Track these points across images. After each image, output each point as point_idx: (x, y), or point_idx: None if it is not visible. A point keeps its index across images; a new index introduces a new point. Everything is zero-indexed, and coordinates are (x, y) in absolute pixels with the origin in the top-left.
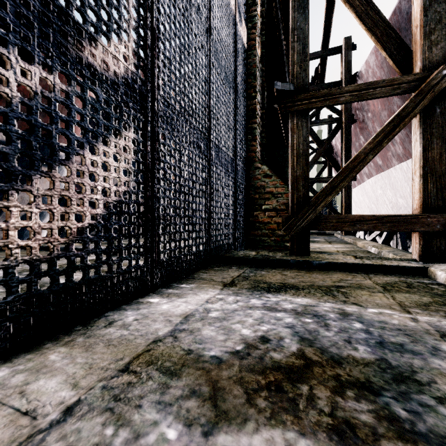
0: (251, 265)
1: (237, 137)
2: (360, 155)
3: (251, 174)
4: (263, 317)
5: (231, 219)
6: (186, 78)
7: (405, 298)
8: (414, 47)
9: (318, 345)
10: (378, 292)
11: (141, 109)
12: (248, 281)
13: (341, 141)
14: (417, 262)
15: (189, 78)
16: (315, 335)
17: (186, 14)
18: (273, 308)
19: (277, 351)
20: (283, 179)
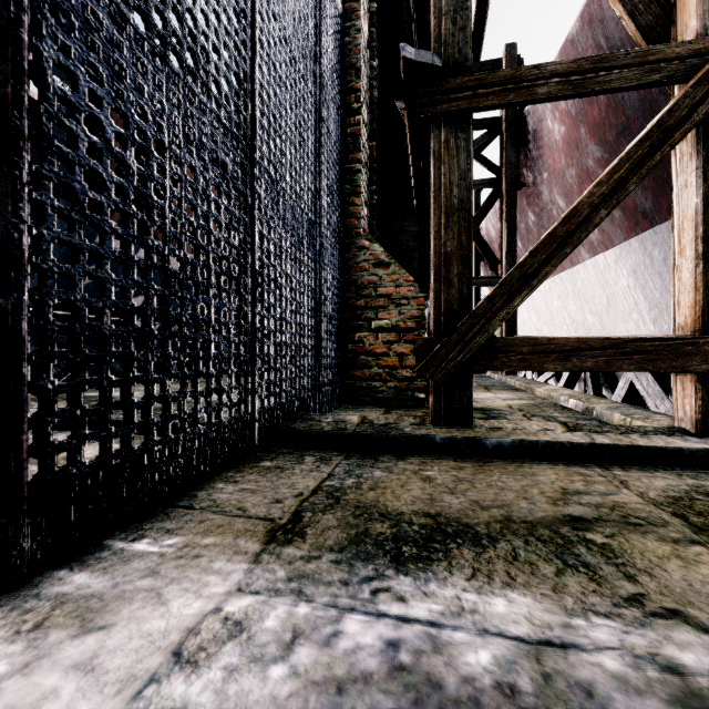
0: (349, 448)
1: (323, 180)
2: (581, 209)
3: (350, 260)
4: None
5: (309, 347)
6: None
7: None
8: None
9: None
10: (687, 541)
11: None
12: (339, 510)
13: (501, 217)
14: (701, 438)
15: None
16: None
17: None
18: (428, 683)
19: None
20: (409, 273)
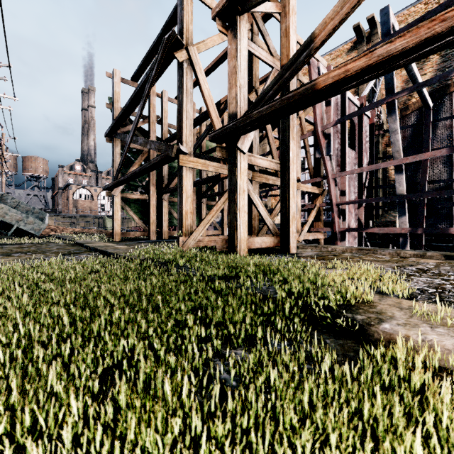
0: None
1: None
2: None
3: None
4: None
5: None
6: None
7: None
8: None
9: None
10: None
11: (450, 216)
12: None
13: None
14: None
15: None
16: None
17: None
18: None
19: None
20: None
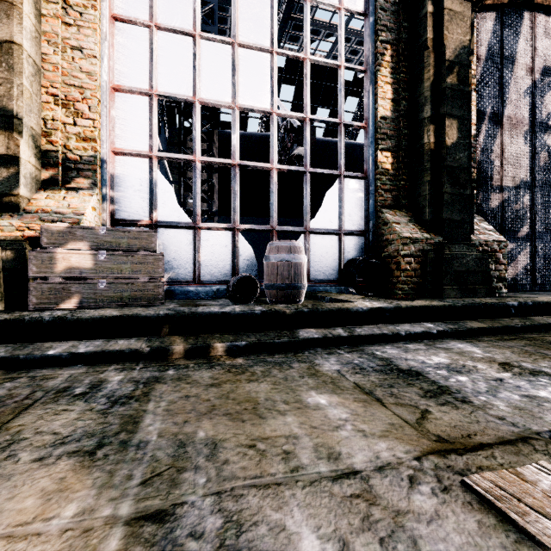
0: None
1: None
2: None
3: None
4: None
5: None
6: (548, 217)
7: None
8: None
9: None
10: None
11: (530, 240)
12: None
13: None
14: None
15: (549, 216)
16: None
17: (548, 193)
18: None
19: None
20: None
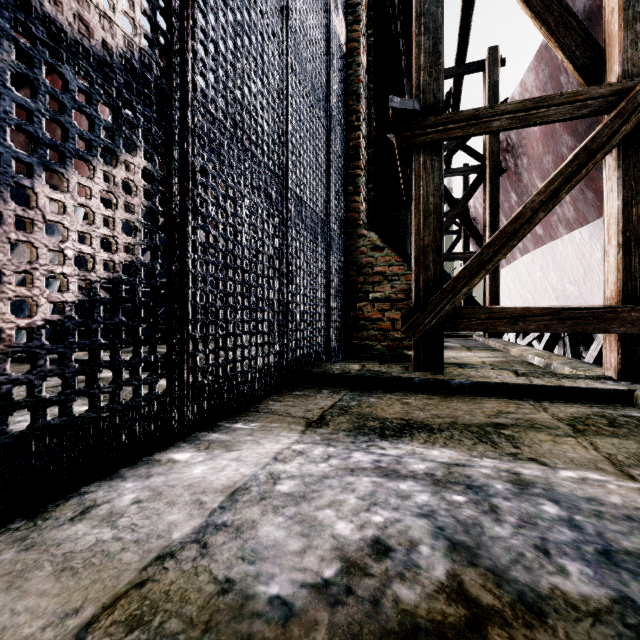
0: (352, 386)
1: (332, 187)
2: (525, 213)
3: (352, 245)
4: (376, 492)
5: (322, 314)
6: (245, 80)
7: (614, 447)
8: (607, 44)
9: (487, 561)
10: (565, 435)
11: (159, 118)
12: (348, 415)
13: (484, 199)
14: (616, 382)
15: (250, 81)
16: (476, 535)
17: None
18: (392, 471)
19: (406, 580)
20: (400, 254)
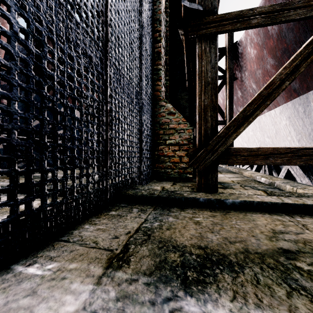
0: (155, 204)
1: (143, 72)
2: (275, 81)
3: (156, 111)
4: None
5: (136, 153)
6: None
7: None
8: None
9: None
10: None
11: None
12: (150, 243)
13: (225, 93)
14: None
15: None
16: None
17: None
18: None
19: None
20: (184, 118)
